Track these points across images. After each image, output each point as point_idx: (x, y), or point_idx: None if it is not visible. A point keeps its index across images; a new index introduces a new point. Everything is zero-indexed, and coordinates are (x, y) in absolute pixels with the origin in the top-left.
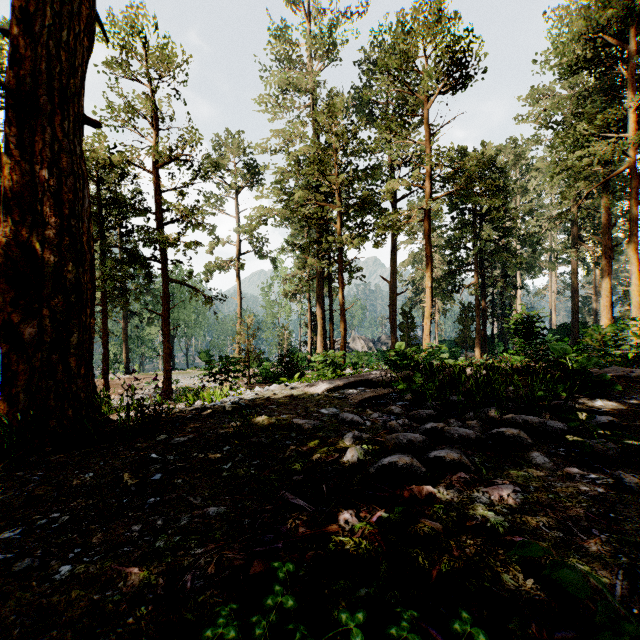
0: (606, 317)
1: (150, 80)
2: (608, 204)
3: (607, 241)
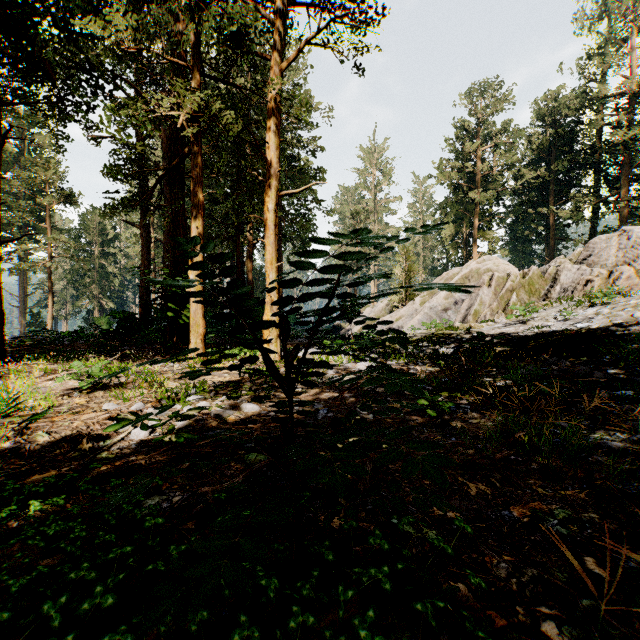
0: None
1: None
2: None
3: None
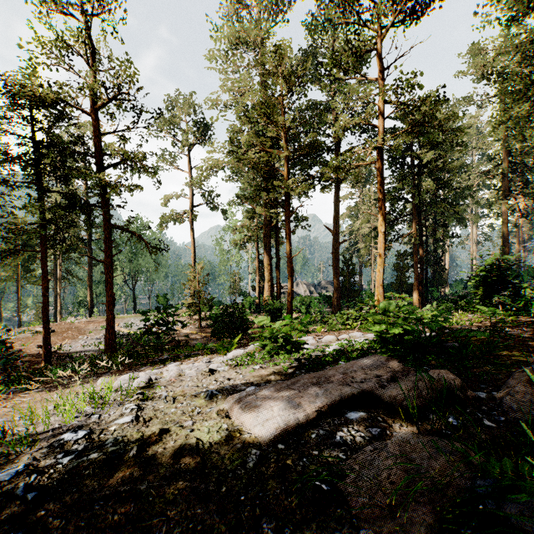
0: None
1: None
2: None
3: None
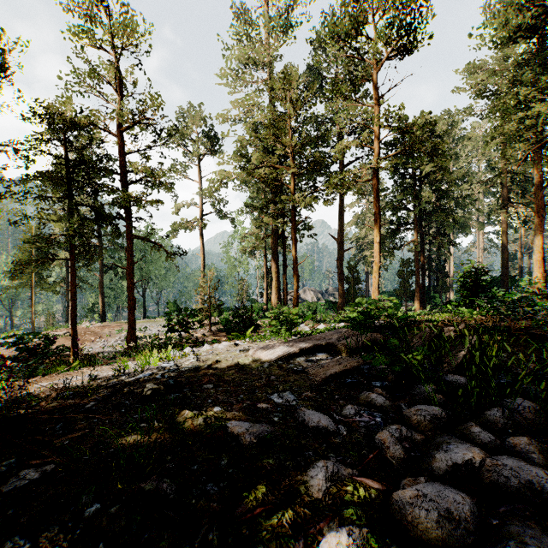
0: (538, 271)
1: (115, 49)
2: (540, 167)
3: (539, 201)
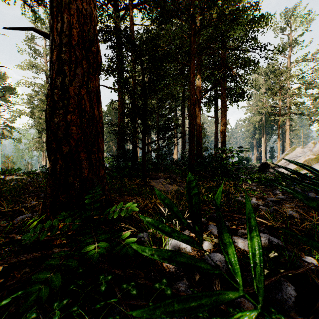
0: None
1: None
2: None
3: None
